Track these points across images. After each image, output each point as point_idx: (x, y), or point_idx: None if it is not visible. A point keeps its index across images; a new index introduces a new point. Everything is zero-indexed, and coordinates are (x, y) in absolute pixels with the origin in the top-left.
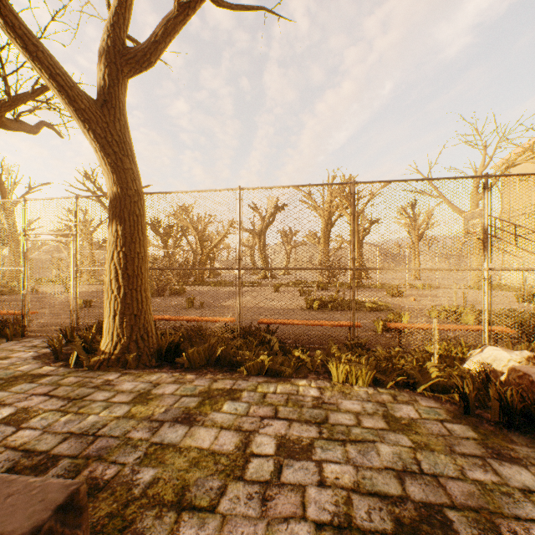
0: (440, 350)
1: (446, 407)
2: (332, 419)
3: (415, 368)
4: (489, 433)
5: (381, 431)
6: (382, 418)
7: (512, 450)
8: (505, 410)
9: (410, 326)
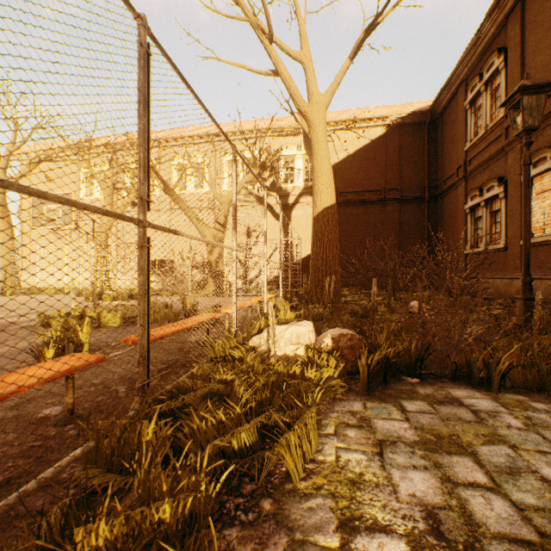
0: (220, 352)
1: (356, 399)
2: (516, 530)
3: (275, 378)
4: (405, 394)
5: (489, 466)
6: (440, 454)
7: (431, 394)
8: (386, 368)
9: (165, 333)
